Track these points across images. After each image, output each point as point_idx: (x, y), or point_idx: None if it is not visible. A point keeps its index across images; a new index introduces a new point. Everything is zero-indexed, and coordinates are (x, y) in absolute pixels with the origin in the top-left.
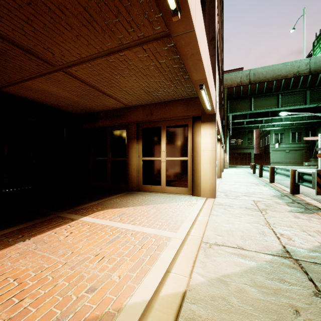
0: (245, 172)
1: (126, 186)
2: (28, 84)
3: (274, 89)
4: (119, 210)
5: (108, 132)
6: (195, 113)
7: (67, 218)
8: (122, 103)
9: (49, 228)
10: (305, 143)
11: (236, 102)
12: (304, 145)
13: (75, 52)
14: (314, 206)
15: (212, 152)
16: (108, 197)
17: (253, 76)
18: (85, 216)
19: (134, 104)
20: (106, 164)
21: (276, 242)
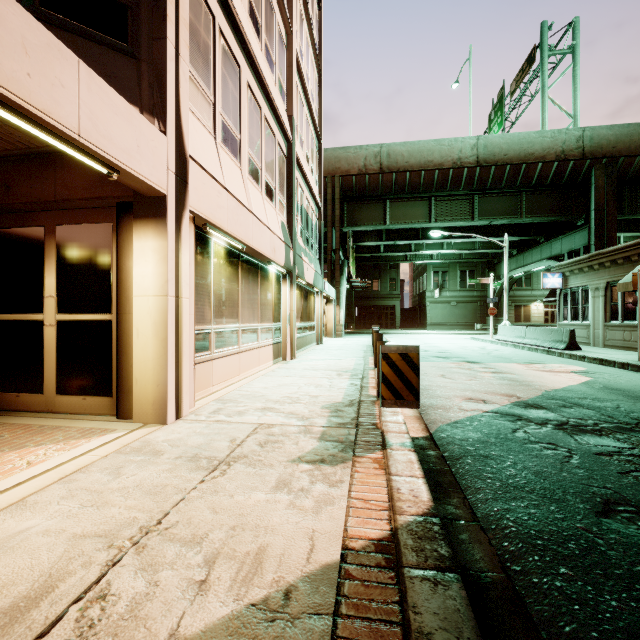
0: (363, 344)
1: None
2: None
3: (422, 187)
4: None
5: None
6: (120, 193)
7: None
8: None
9: None
10: (480, 290)
11: (360, 206)
12: (478, 293)
13: None
14: (380, 433)
15: (161, 301)
16: None
17: (386, 158)
18: None
19: None
20: None
21: None
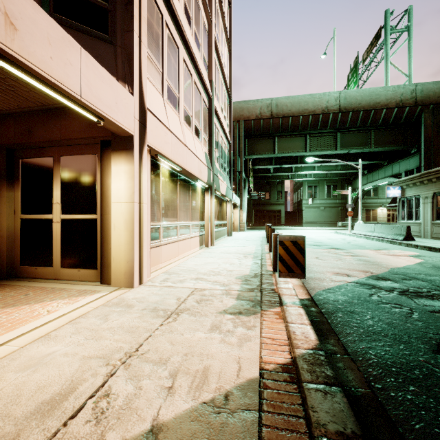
0: (259, 236)
1: None
2: None
3: (300, 127)
4: None
5: None
6: (103, 134)
7: None
8: None
9: None
10: (341, 199)
11: (257, 141)
12: (340, 201)
13: None
14: (278, 295)
15: (130, 205)
16: None
17: (275, 107)
18: None
19: None
20: None
21: (37, 439)
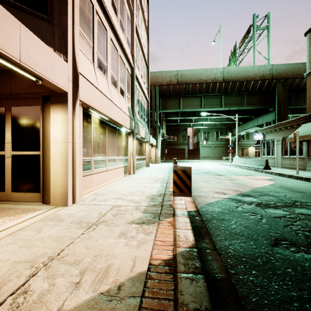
0: (169, 166)
1: None
2: None
3: (197, 91)
4: None
5: None
6: (44, 90)
7: None
8: None
9: None
10: (225, 141)
11: (168, 100)
12: (224, 142)
13: None
14: (173, 209)
15: (65, 145)
16: None
17: (180, 77)
18: None
19: None
20: None
21: None
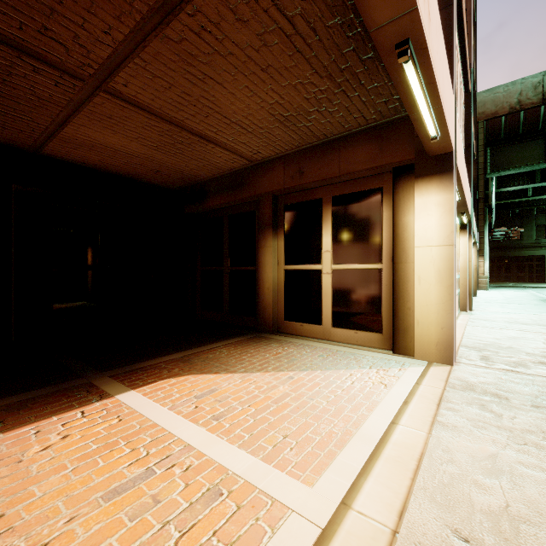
0: (531, 298)
1: (255, 322)
2: (71, 133)
3: None
4: (209, 381)
5: (224, 218)
6: (400, 158)
7: (97, 392)
8: (243, 157)
9: (41, 415)
10: None
11: (509, 148)
12: None
13: (99, 31)
14: None
15: (446, 250)
16: (210, 345)
17: None
18: (132, 389)
19: (265, 155)
20: (221, 279)
21: None
